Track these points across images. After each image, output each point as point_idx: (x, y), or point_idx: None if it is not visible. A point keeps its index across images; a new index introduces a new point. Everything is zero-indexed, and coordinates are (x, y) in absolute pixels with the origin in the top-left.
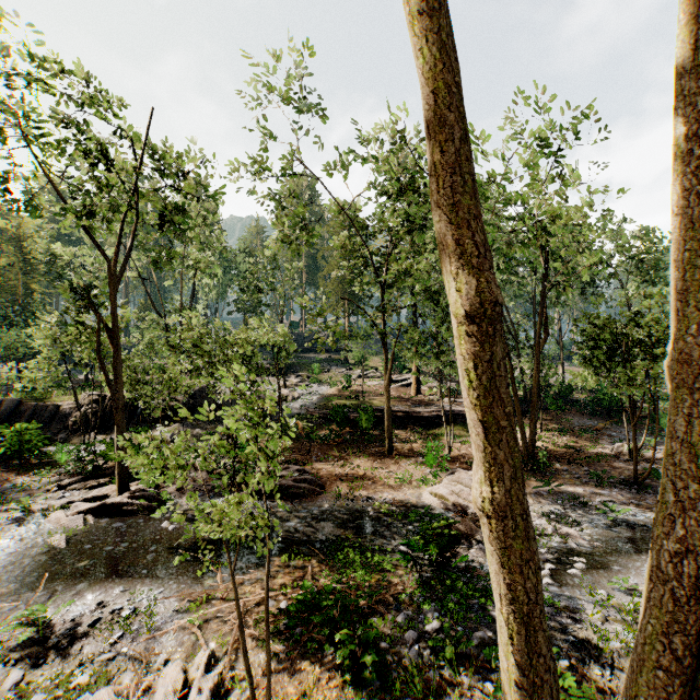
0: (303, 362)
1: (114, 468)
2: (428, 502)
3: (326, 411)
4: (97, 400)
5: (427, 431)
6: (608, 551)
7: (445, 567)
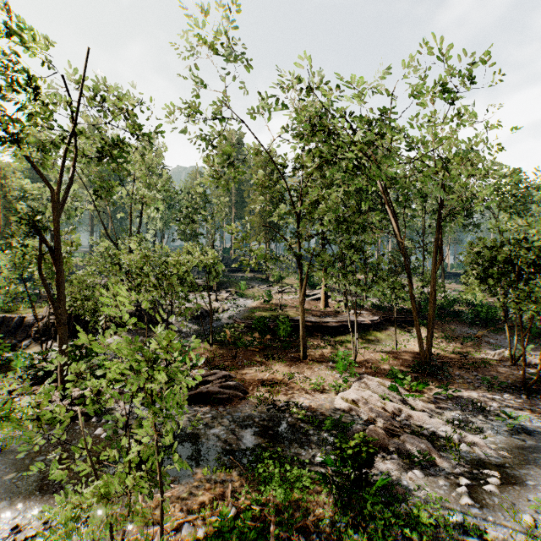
0: (232, 280)
1: None
2: (340, 407)
3: (250, 321)
4: None
5: (334, 338)
6: (516, 462)
7: (363, 482)
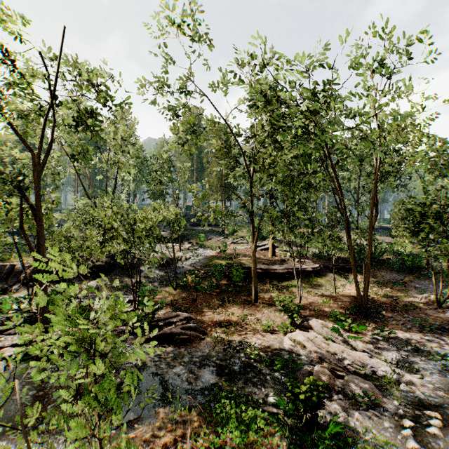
0: (193, 233)
1: None
2: (288, 347)
3: (208, 268)
4: None
5: (281, 283)
6: None
7: (313, 423)
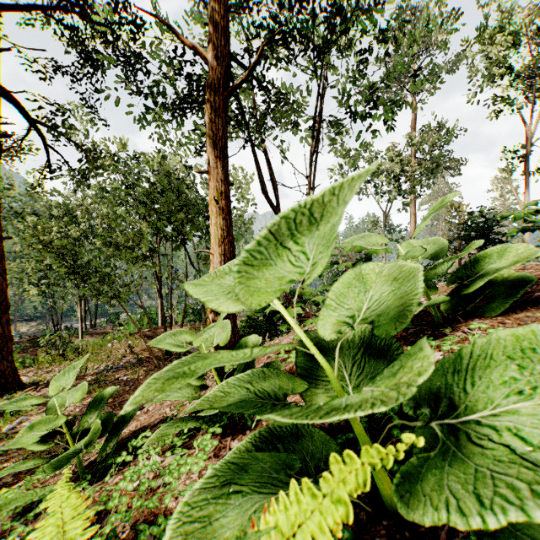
0: None
1: None
2: None
3: None
4: None
5: None
6: None
7: None
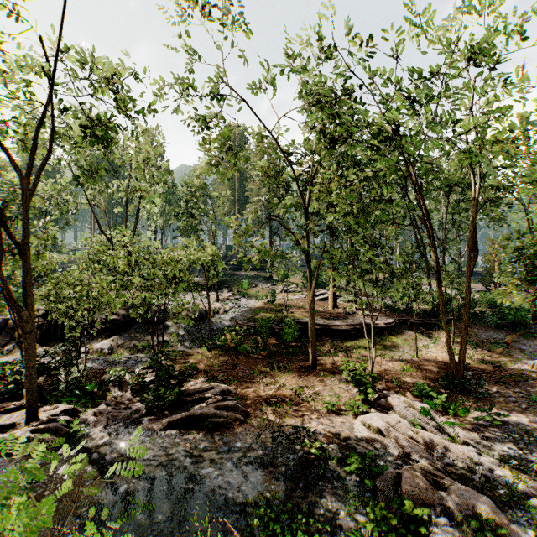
0: (235, 279)
1: (42, 385)
2: (362, 436)
3: (253, 324)
4: (44, 314)
5: (346, 343)
6: None
7: None
